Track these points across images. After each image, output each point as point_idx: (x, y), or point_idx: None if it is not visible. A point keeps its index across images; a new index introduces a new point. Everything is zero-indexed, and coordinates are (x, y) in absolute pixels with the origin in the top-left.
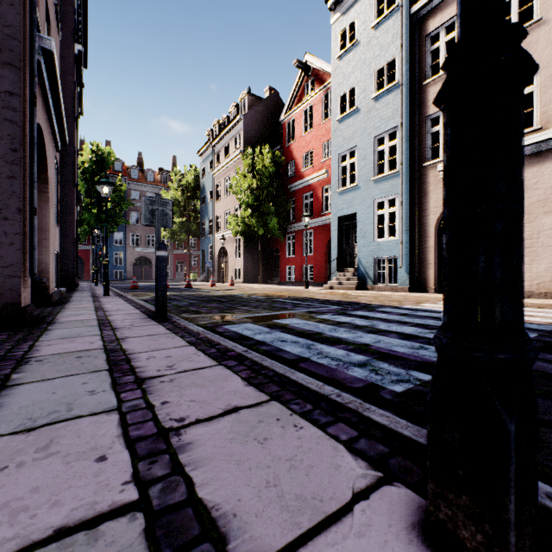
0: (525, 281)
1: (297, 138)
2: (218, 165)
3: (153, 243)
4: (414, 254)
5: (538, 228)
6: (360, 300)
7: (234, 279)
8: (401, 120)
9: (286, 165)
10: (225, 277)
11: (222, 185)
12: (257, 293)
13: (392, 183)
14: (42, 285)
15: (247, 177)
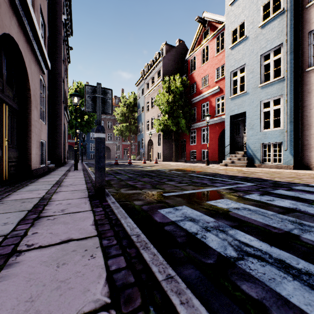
0: None
1: (198, 68)
2: (147, 90)
3: (111, 138)
4: (297, 140)
5: None
6: (260, 176)
7: (157, 159)
8: (286, 37)
9: (190, 86)
10: (151, 157)
11: (149, 102)
12: (174, 169)
13: (277, 87)
14: (27, 163)
15: (165, 95)
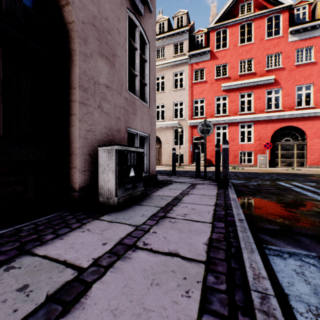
0: (162, 161)
1: None
2: None
3: None
4: None
5: (165, 147)
6: None
7: None
8: None
9: None
10: None
11: None
12: None
13: None
14: None
15: None
